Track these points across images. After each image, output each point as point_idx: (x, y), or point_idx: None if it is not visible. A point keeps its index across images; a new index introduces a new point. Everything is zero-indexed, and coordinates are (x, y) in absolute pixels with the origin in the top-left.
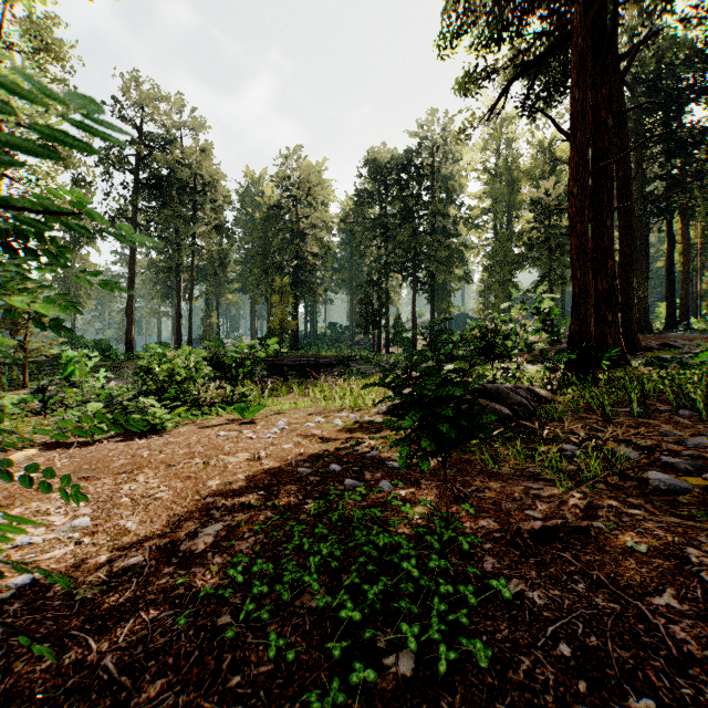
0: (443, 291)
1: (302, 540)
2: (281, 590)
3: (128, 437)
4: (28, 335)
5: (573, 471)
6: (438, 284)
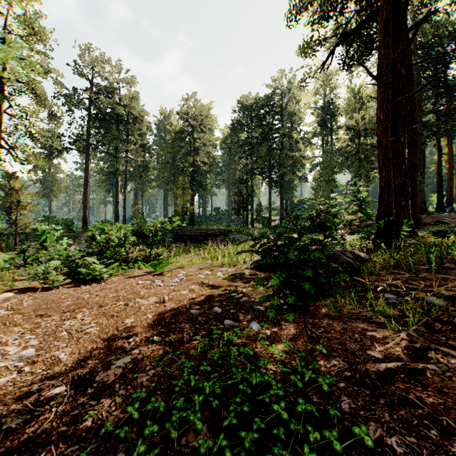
0: (288, 187)
1: (190, 377)
2: (170, 427)
3: (77, 284)
4: (18, 216)
5: (396, 316)
6: (285, 182)
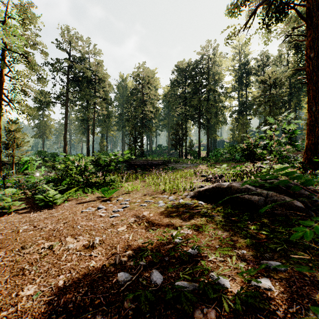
0: (212, 129)
1: None
2: None
3: (31, 209)
4: (14, 150)
5: None
6: (210, 126)
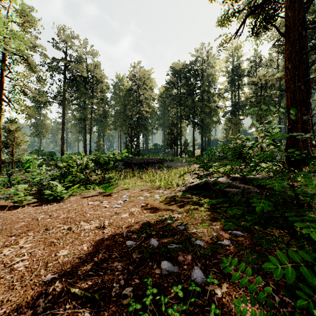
0: (207, 128)
1: None
2: None
3: (41, 203)
4: (14, 149)
5: None
6: (204, 125)
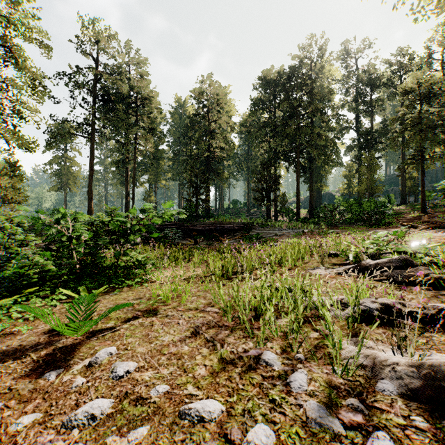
0: (317, 174)
1: None
2: None
3: None
4: None
5: None
6: (313, 170)
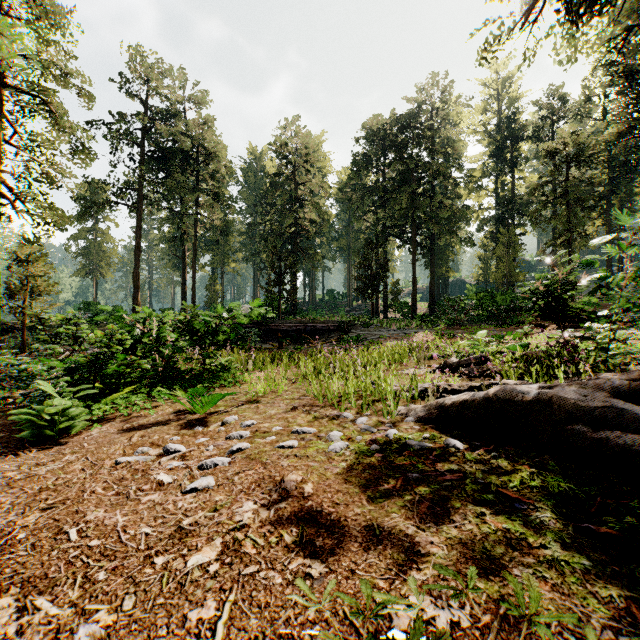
0: (441, 256)
1: None
2: None
3: (1, 448)
4: (26, 300)
5: None
6: (436, 249)
